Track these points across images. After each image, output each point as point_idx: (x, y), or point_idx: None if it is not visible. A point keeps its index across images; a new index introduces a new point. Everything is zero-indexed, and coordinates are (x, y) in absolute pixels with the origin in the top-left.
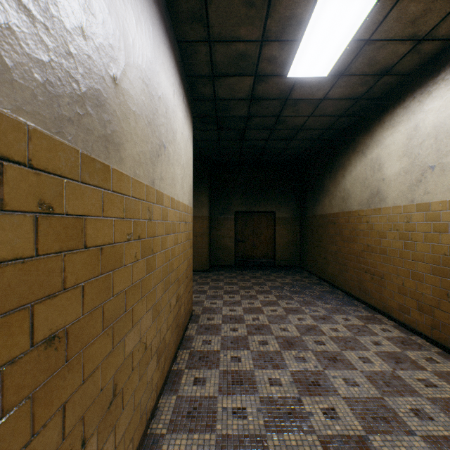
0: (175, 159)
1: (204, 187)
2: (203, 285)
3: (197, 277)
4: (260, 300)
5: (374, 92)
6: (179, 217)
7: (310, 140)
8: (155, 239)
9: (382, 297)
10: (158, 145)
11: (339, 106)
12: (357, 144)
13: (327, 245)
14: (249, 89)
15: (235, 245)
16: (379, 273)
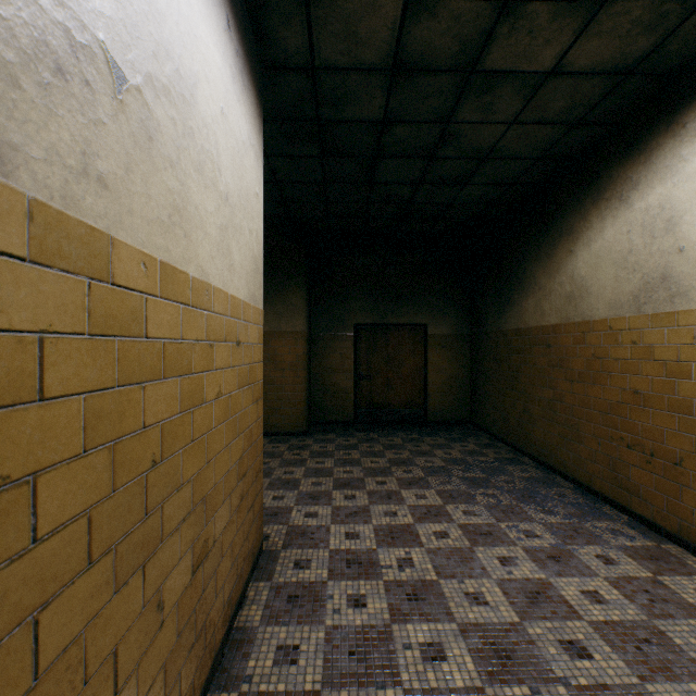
0: (188, 160)
1: (299, 278)
2: (294, 466)
3: (283, 447)
4: (409, 505)
5: (667, 53)
6: (210, 329)
7: (500, 185)
8: (25, 414)
9: (677, 507)
10: (57, 26)
11: (580, 95)
12: (606, 183)
13: (530, 386)
14: (390, 36)
15: (356, 385)
16: (668, 454)
